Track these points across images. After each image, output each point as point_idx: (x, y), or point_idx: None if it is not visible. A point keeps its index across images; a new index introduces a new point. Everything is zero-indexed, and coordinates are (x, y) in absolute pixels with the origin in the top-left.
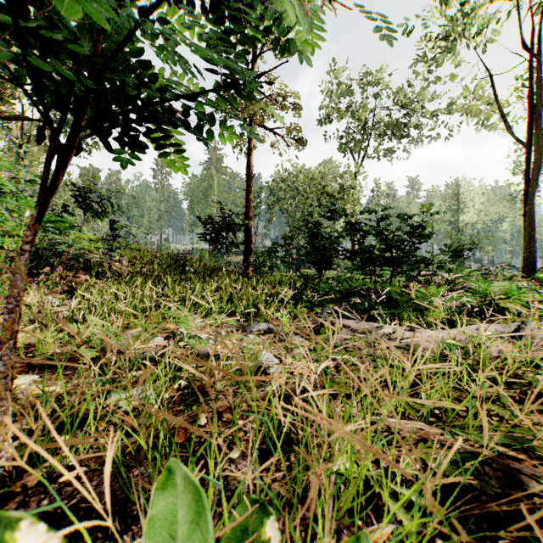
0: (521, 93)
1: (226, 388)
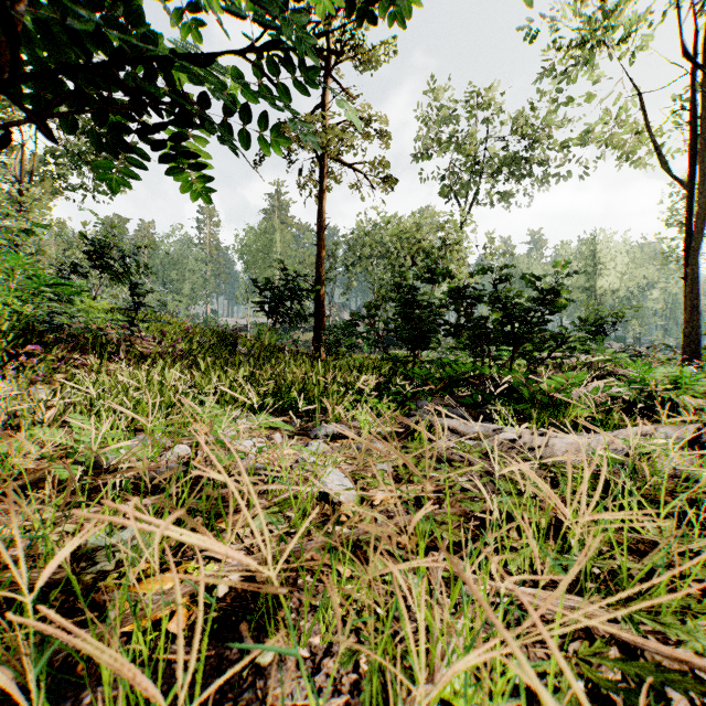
0: (679, 118)
1: (268, 527)
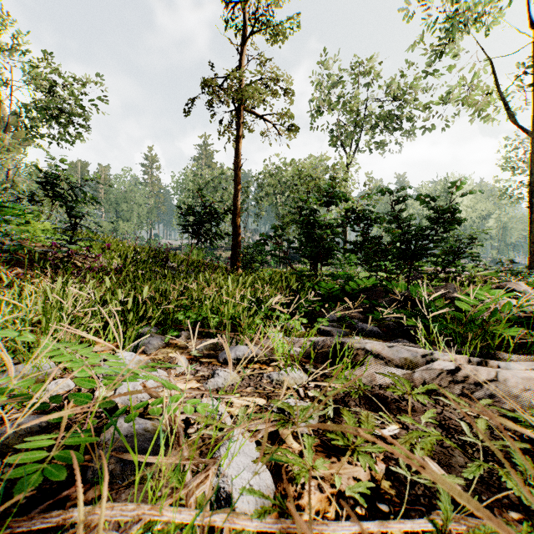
0: (521, 81)
1: None
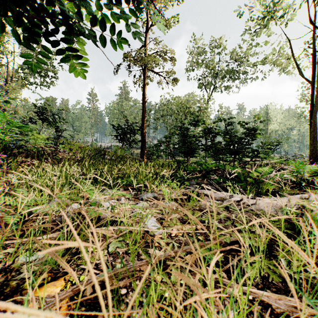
0: (307, 52)
1: (116, 250)
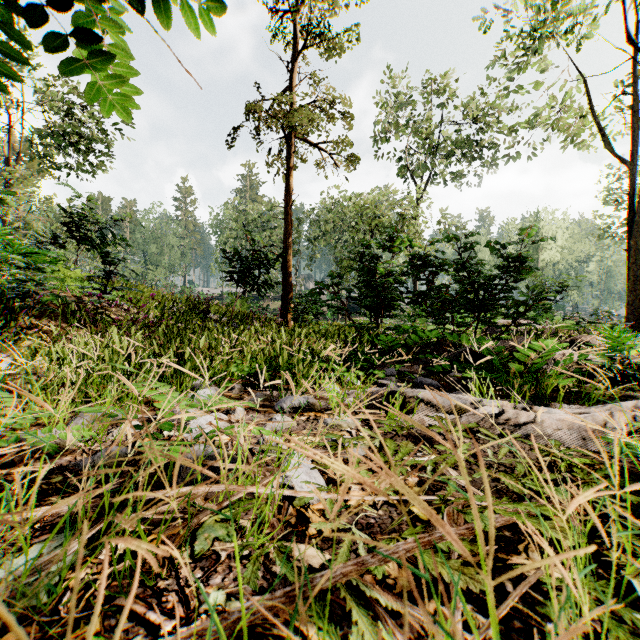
0: (620, 102)
1: (214, 547)
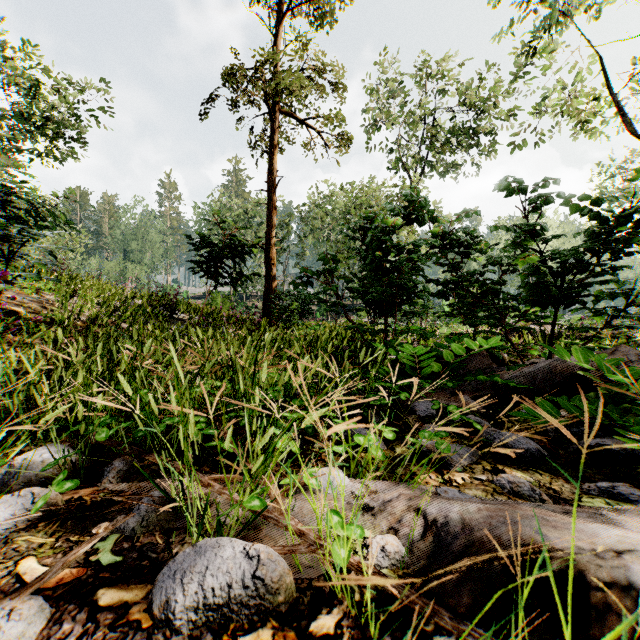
0: (636, 82)
1: None
